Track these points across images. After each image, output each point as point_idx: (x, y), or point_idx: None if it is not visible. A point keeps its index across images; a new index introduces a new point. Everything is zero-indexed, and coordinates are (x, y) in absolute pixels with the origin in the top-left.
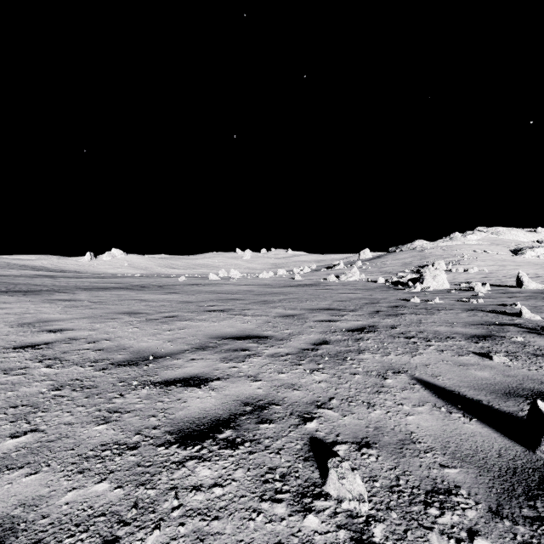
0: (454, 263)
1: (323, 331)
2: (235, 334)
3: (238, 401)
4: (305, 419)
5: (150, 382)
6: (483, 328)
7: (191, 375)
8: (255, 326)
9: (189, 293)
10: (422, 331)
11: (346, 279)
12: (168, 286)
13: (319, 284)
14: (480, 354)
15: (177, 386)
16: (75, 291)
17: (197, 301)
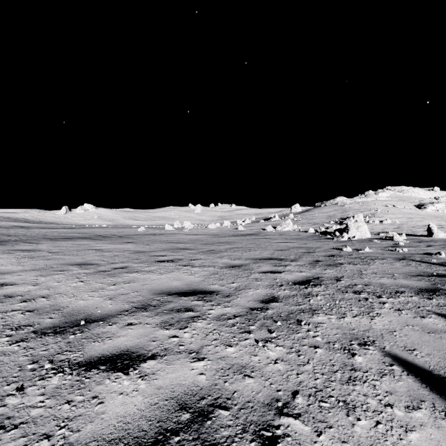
0: (370, 215)
1: (269, 284)
2: (181, 289)
3: (172, 401)
4: (265, 442)
5: (68, 364)
6: (425, 280)
7: (122, 350)
8: (201, 279)
9: (145, 243)
10: (367, 284)
11: (281, 229)
12: (128, 236)
13: (259, 233)
14: (443, 315)
15: (99, 370)
16: (40, 241)
17: (150, 251)
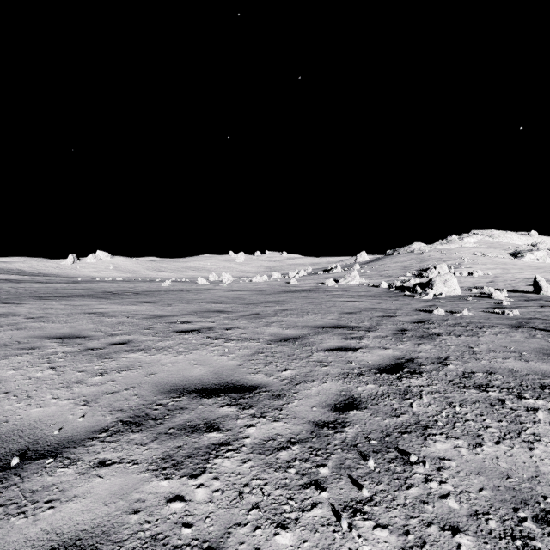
0: (455, 266)
1: (342, 372)
2: (205, 381)
3: None
4: None
5: None
6: None
7: (63, 541)
8: (238, 362)
9: (166, 303)
10: (491, 372)
11: (345, 283)
12: (146, 293)
13: (317, 289)
14: None
15: None
16: (23, 301)
17: (170, 314)
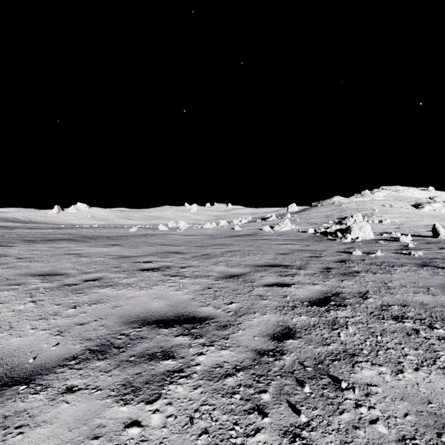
0: (368, 215)
1: (279, 304)
2: (162, 313)
3: None
4: None
5: None
6: None
7: None
8: (191, 296)
9: (133, 245)
10: (404, 305)
11: (279, 229)
12: (116, 237)
13: (256, 234)
14: None
15: None
16: (14, 244)
17: (135, 255)
